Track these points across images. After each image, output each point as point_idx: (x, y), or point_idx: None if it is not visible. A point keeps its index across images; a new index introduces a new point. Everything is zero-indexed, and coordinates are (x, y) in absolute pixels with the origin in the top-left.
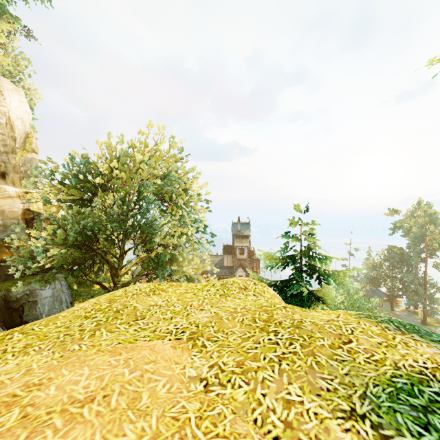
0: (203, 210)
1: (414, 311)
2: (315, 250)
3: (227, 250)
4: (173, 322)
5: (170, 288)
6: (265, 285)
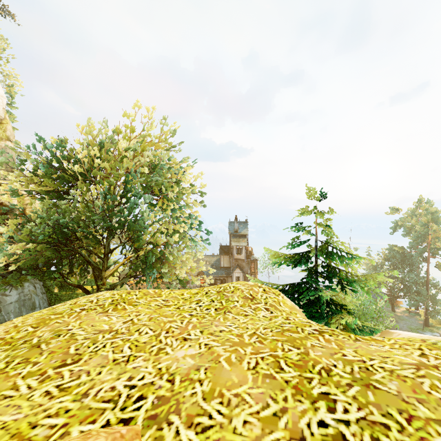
0: (197, 204)
1: (416, 312)
2: (335, 246)
3: (224, 250)
4: (129, 369)
5: (142, 298)
6: (279, 293)
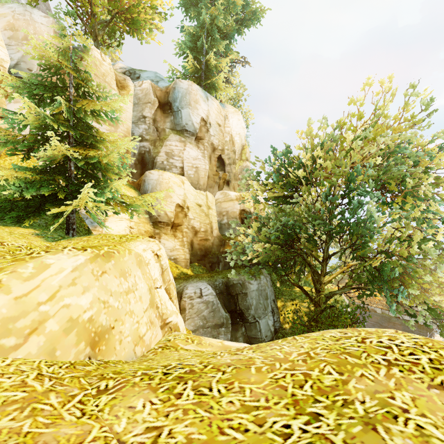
0: None
1: None
2: None
3: None
4: None
5: None
6: None
